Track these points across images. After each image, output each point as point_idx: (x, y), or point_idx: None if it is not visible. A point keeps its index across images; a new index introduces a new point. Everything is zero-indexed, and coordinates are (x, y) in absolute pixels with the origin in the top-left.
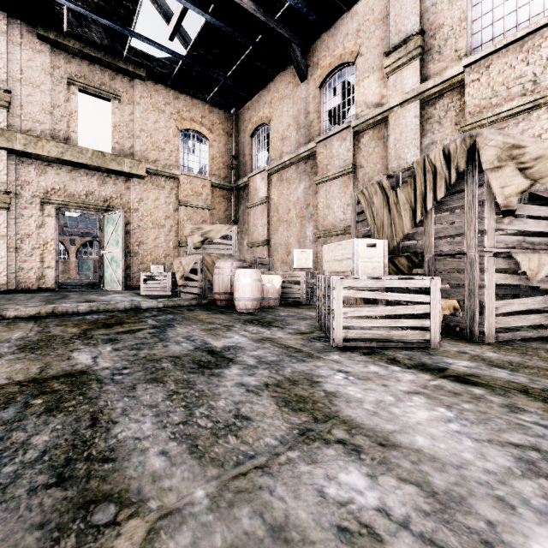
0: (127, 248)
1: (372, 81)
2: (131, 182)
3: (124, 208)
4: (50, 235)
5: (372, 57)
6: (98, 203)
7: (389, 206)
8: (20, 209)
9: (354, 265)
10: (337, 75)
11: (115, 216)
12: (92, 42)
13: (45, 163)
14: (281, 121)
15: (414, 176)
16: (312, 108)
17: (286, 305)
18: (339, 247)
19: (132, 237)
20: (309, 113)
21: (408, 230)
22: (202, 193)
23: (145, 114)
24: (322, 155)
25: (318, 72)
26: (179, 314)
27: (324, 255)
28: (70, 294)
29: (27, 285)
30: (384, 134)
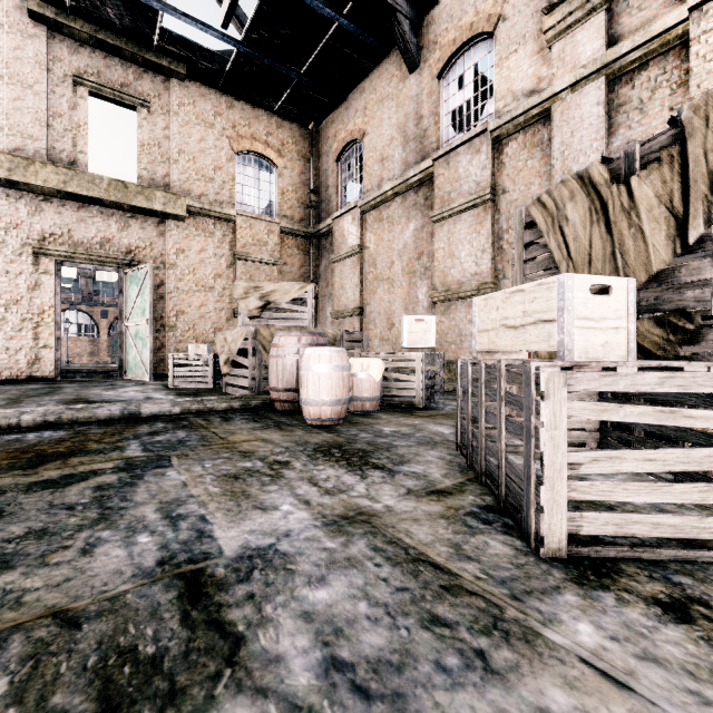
0: (159, 320)
1: (522, 58)
2: (166, 226)
3: (156, 263)
4: (48, 301)
5: (523, 20)
6: (118, 255)
7: (606, 219)
8: (5, 263)
9: (562, 335)
10: (466, 57)
11: (140, 273)
12: (107, 23)
13: (41, 198)
14: (380, 133)
15: (683, 142)
16: (426, 109)
17: (391, 409)
18: (516, 299)
19: (167, 304)
20: (422, 118)
21: (664, 262)
22: (267, 242)
23: (185, 128)
24: (442, 178)
25: (436, 54)
26: (199, 430)
27: (476, 318)
28: (66, 387)
29: (15, 373)
30: (543, 138)
